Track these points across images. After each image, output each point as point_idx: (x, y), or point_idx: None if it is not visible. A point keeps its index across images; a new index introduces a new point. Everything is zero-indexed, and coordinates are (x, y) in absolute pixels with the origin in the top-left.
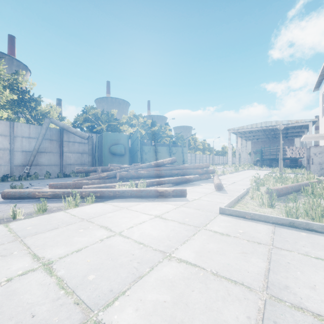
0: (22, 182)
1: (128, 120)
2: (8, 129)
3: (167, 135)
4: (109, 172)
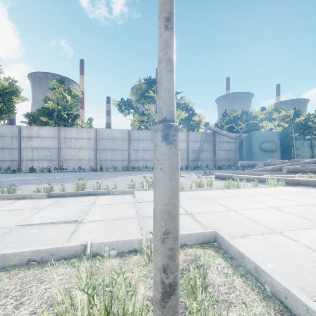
0: (202, 171)
1: (268, 115)
2: (186, 137)
3: None
4: (273, 166)
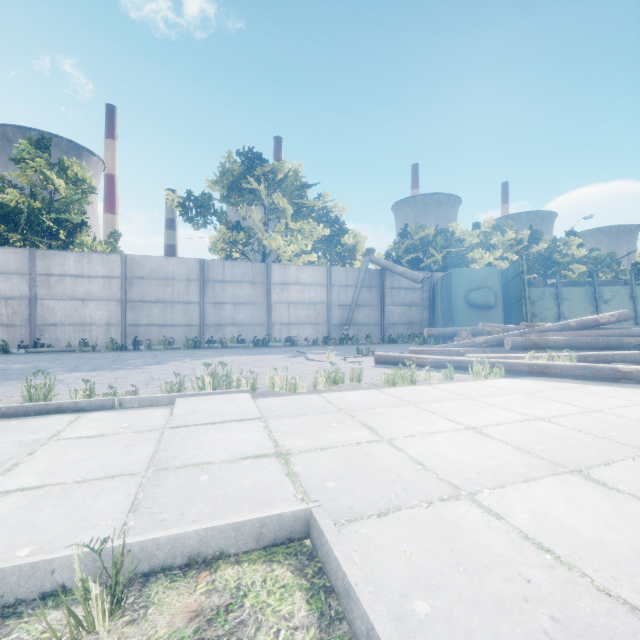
0: (355, 347)
1: (484, 238)
2: (325, 276)
3: (573, 259)
4: (487, 337)
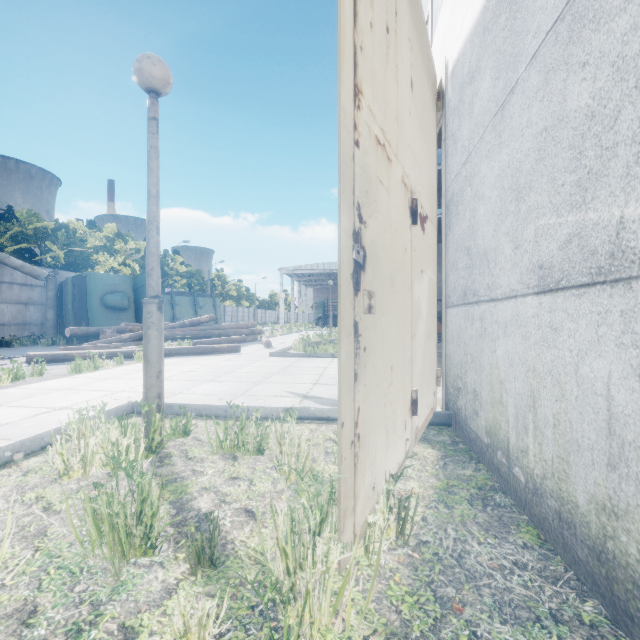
0: None
1: (109, 243)
2: None
3: (178, 273)
4: (131, 334)
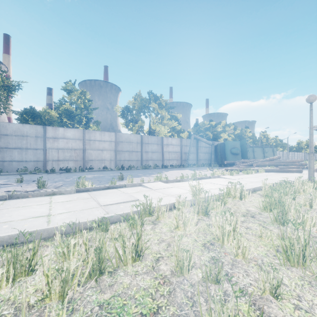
0: (200, 167)
1: (224, 129)
2: (180, 142)
3: (247, 137)
4: (247, 163)
